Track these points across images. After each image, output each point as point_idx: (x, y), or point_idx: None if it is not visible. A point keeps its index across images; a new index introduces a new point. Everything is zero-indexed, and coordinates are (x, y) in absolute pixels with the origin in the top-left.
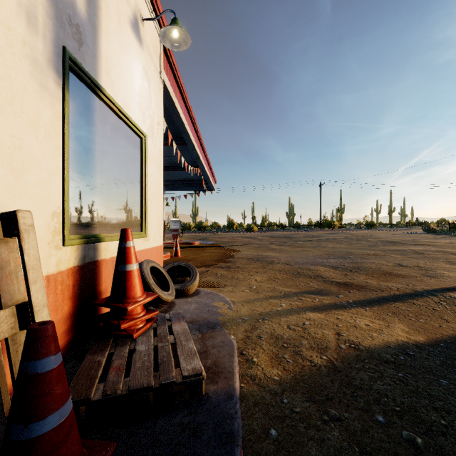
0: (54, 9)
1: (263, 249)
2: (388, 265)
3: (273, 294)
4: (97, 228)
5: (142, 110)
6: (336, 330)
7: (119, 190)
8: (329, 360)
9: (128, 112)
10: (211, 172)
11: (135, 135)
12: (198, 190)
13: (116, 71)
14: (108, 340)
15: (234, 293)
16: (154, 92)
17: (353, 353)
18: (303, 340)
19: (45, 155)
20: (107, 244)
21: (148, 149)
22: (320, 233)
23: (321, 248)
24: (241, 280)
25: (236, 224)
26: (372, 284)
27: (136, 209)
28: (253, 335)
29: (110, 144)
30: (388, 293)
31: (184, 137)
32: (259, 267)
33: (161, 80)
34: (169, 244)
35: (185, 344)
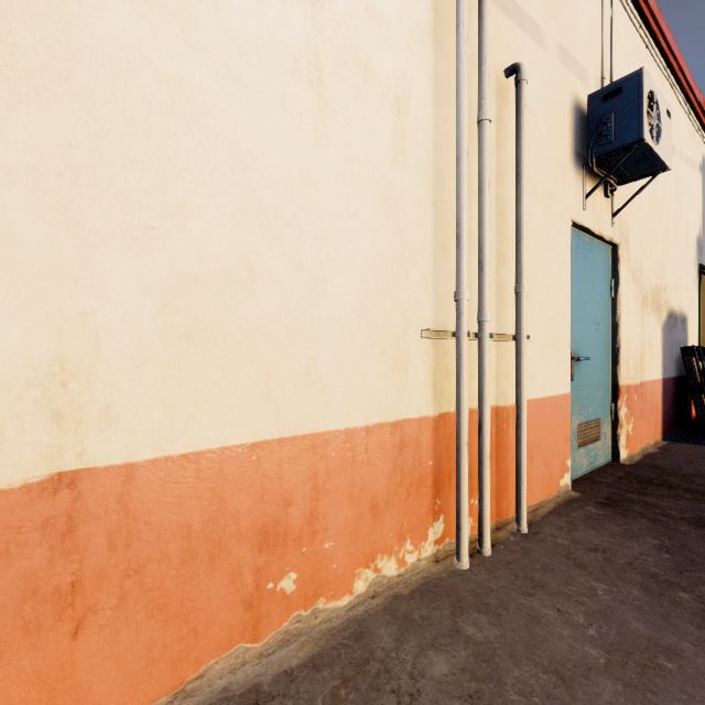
0: (697, 249)
1: None
2: None
3: None
4: None
5: None
6: None
7: None
8: None
9: None
10: None
11: None
12: None
13: None
14: None
15: None
16: None
17: None
18: None
19: (696, 320)
20: None
21: None
22: None
23: None
24: None
25: None
26: None
27: None
28: None
29: (704, 299)
30: None
31: None
32: None
33: None
34: None
35: None
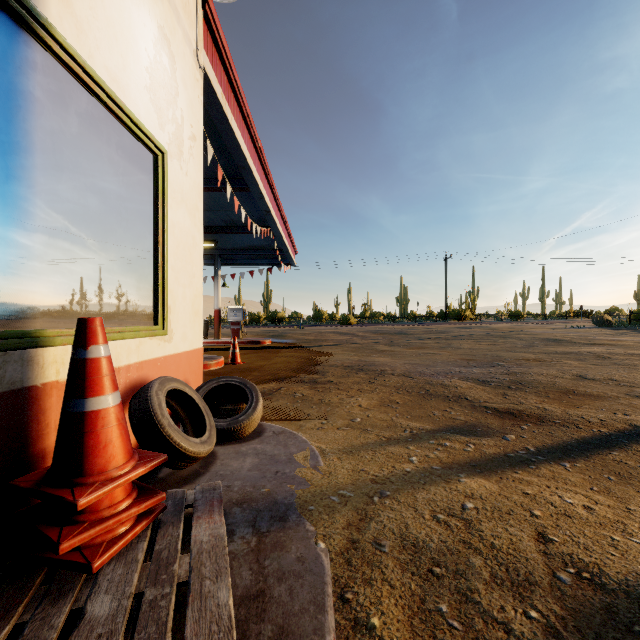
0: None
1: (367, 352)
2: (565, 377)
3: (392, 434)
4: (37, 317)
5: (156, 103)
6: (534, 525)
7: (101, 244)
8: (548, 626)
9: (122, 96)
10: (289, 237)
11: (141, 146)
12: (270, 264)
13: (90, 5)
14: (32, 577)
15: (324, 431)
16: (183, 81)
17: (596, 601)
18: (474, 557)
19: None
20: (65, 349)
21: (171, 177)
22: (446, 327)
23: (453, 349)
24: (336, 406)
25: (325, 314)
26: (556, 413)
27: (144, 283)
28: (364, 538)
29: (75, 150)
30: (590, 430)
31: (244, 177)
32: (364, 382)
33: (198, 65)
34: (227, 344)
35: (210, 591)
